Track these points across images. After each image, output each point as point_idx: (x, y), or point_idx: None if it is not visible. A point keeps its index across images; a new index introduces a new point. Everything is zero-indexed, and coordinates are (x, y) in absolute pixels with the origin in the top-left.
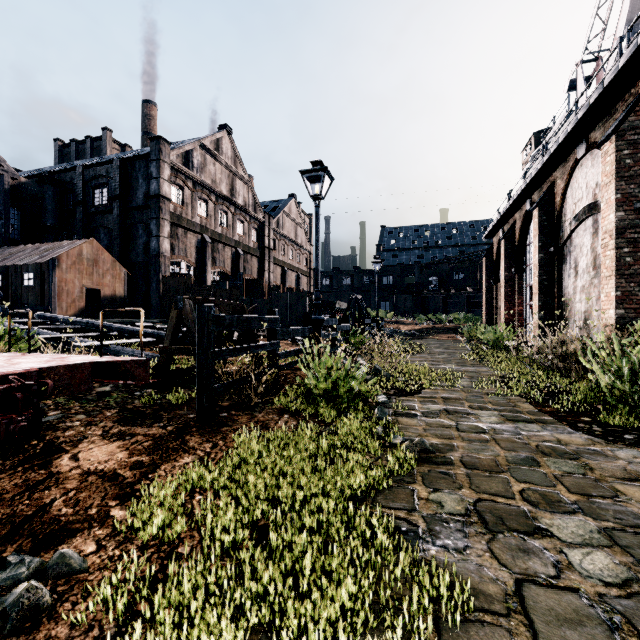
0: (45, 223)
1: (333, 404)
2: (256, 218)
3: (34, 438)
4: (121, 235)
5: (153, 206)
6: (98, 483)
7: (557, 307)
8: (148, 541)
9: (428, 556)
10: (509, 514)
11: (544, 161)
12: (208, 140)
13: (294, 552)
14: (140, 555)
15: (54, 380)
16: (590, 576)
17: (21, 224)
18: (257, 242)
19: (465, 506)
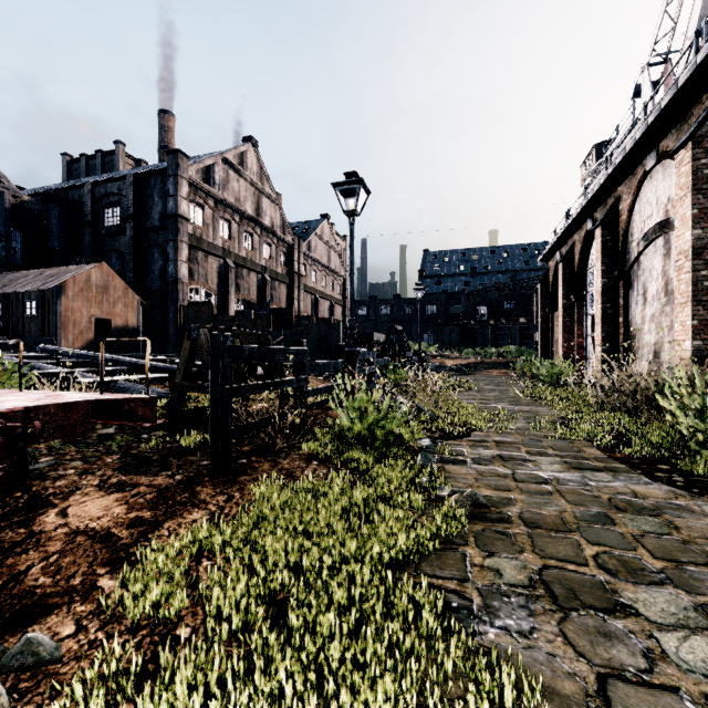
0: (50, 246)
1: (369, 449)
2: (285, 241)
3: (18, 489)
4: (134, 259)
5: (170, 227)
6: (87, 545)
7: (623, 339)
8: (140, 620)
9: (486, 641)
10: (583, 586)
11: (608, 174)
12: (231, 154)
13: (319, 636)
14: (128, 639)
15: (43, 421)
16: (691, 670)
17: (24, 247)
18: (286, 267)
19: (528, 575)
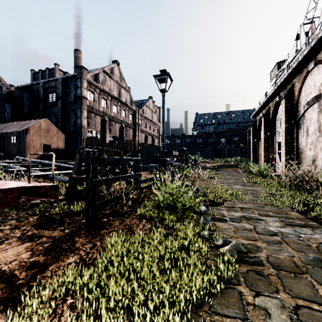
0: (24, 111)
1: (173, 213)
2: (132, 108)
3: None
4: (62, 117)
5: (78, 102)
6: None
7: (295, 153)
8: None
9: None
10: None
11: (289, 73)
12: (107, 68)
13: None
14: None
15: None
16: None
17: (11, 112)
18: (132, 121)
19: (288, 314)
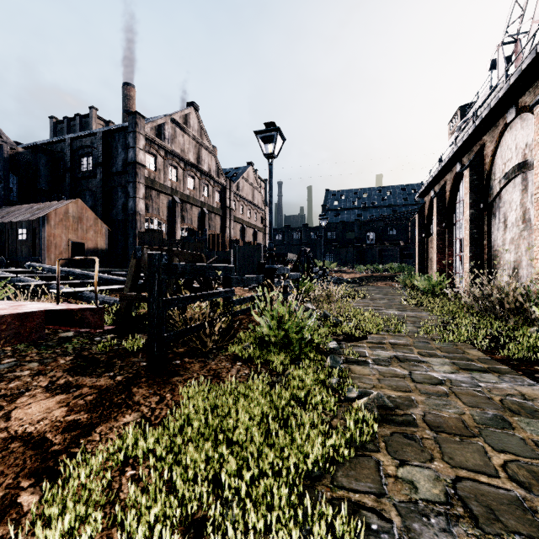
0: (39, 187)
1: (285, 351)
2: (219, 182)
3: None
4: (103, 197)
5: (130, 171)
6: (19, 452)
7: (487, 257)
8: None
9: None
10: (500, 503)
11: (475, 126)
12: (178, 115)
13: None
14: None
15: (0, 329)
16: None
17: (19, 187)
18: (220, 203)
19: (443, 488)
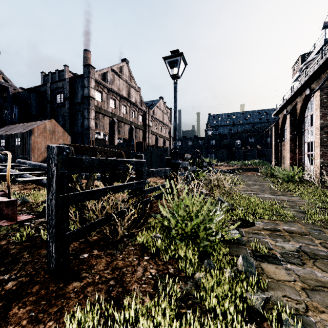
0: (31, 113)
1: (192, 243)
2: (141, 109)
3: None
4: (69, 118)
5: (85, 102)
6: None
7: None
8: None
9: None
10: None
11: (326, 58)
12: (115, 67)
13: None
14: None
15: None
16: None
17: (19, 113)
18: (142, 122)
19: None
